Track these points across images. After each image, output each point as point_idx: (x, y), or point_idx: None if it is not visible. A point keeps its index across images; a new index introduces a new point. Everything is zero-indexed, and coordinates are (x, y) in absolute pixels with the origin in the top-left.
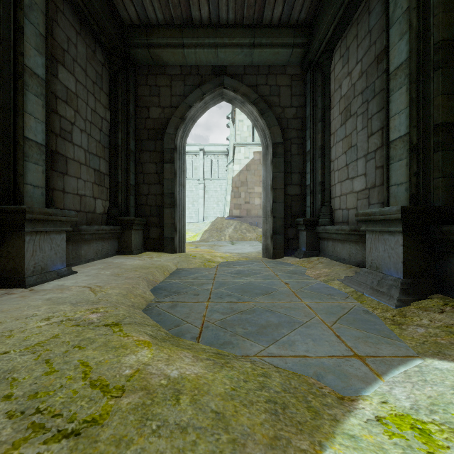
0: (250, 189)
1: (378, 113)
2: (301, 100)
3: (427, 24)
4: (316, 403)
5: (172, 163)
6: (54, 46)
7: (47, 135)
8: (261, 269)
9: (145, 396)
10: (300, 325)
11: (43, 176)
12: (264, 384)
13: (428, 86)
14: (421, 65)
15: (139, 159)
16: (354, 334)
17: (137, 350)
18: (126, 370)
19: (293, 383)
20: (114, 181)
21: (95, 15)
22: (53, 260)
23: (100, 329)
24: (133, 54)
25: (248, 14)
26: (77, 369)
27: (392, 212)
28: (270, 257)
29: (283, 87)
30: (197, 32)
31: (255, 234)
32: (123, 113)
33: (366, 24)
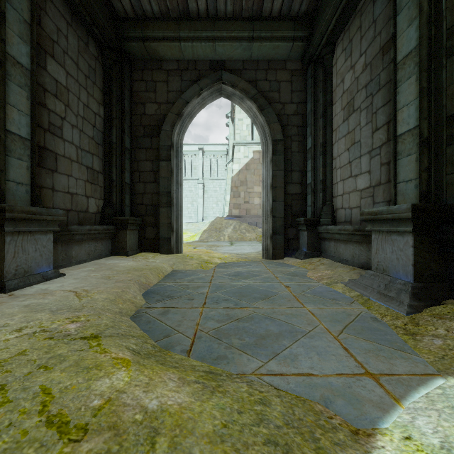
0: (249, 189)
1: (383, 106)
2: (302, 96)
3: (439, 8)
4: (326, 441)
5: (168, 161)
6: (43, 36)
7: (32, 128)
8: (260, 270)
9: (112, 439)
10: (303, 336)
11: (28, 172)
12: (263, 415)
13: (441, 74)
14: (433, 52)
15: (134, 157)
16: (363, 346)
17: (113, 371)
18: (95, 400)
19: (297, 412)
20: (108, 179)
21: (87, 6)
22: (38, 262)
23: (75, 343)
24: (128, 48)
25: (247, 6)
26: (36, 398)
27: (402, 210)
28: (270, 257)
29: (283, 83)
30: (194, 25)
31: (254, 234)
32: (118, 109)
33: (370, 14)
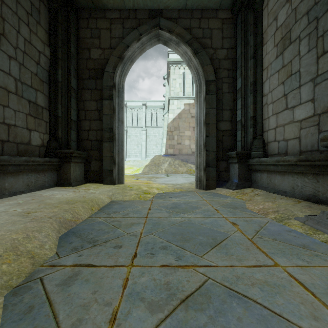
0: (181, 133)
1: None
2: (232, 42)
3: None
4: None
5: (110, 100)
6: None
7: None
8: (197, 201)
9: None
10: None
11: None
12: None
13: None
14: None
15: (81, 97)
16: None
17: None
18: None
19: None
20: (54, 115)
21: None
22: None
23: None
24: None
25: None
26: None
27: None
28: (203, 188)
29: (215, 30)
30: None
31: (185, 168)
32: (64, 51)
33: None
